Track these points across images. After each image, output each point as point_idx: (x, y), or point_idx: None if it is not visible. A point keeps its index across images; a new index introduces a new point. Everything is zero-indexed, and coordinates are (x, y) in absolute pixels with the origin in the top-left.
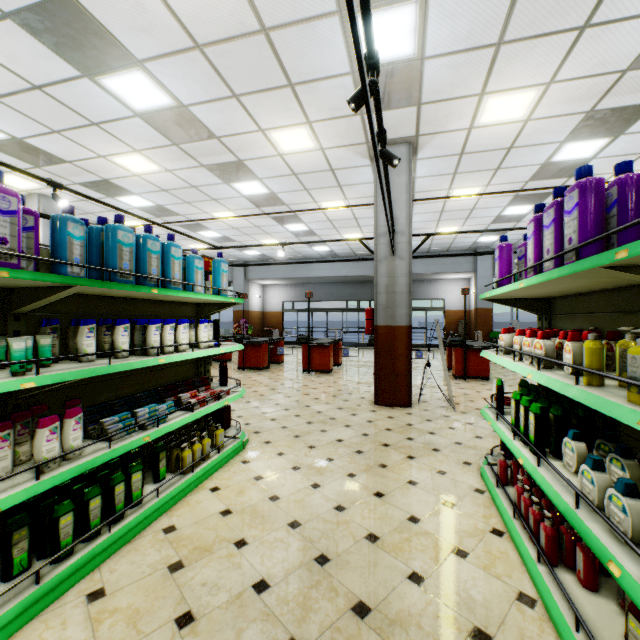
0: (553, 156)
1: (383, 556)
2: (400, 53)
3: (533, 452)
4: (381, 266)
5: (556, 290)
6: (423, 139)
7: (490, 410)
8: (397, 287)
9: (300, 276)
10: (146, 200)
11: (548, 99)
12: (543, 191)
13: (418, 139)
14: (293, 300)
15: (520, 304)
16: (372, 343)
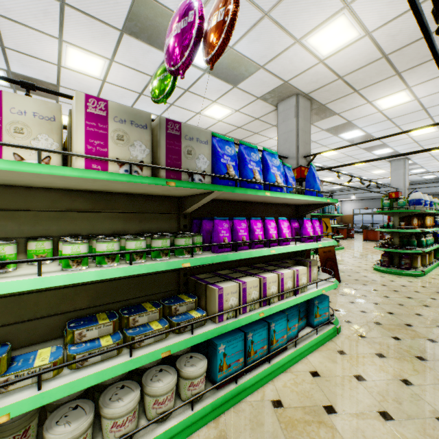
0: None
1: (372, 256)
2: (388, 151)
3: None
4: None
5: None
6: (410, 157)
7: None
8: None
9: (363, 196)
10: None
11: None
12: None
13: (407, 157)
14: (359, 208)
15: None
16: None
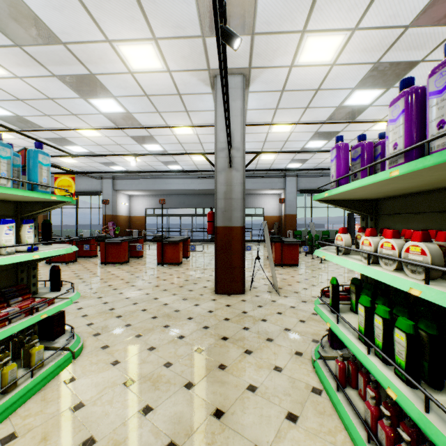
0: (345, 101)
1: None
2: None
3: (404, 380)
4: (220, 176)
5: (413, 185)
6: (254, 72)
7: (324, 307)
8: (233, 194)
9: (159, 188)
10: (3, 109)
11: (351, 46)
12: (334, 130)
13: (250, 71)
14: (154, 207)
15: (350, 205)
16: (213, 240)
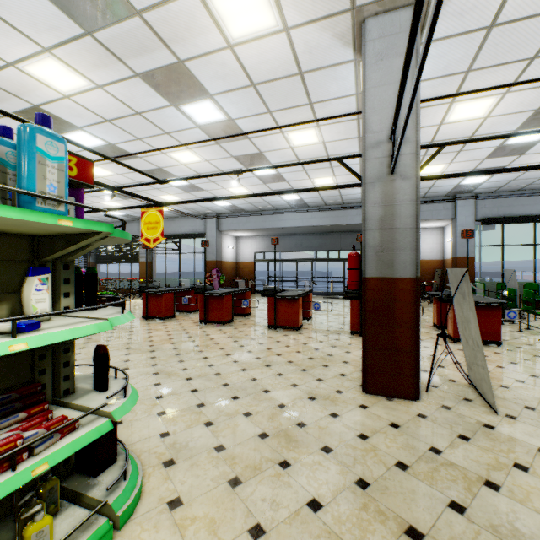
0: None
1: None
2: None
3: None
4: (372, 191)
5: None
6: None
7: None
8: (397, 220)
9: (270, 227)
10: (94, 137)
11: None
12: None
13: None
14: (264, 251)
15: None
16: (348, 296)
